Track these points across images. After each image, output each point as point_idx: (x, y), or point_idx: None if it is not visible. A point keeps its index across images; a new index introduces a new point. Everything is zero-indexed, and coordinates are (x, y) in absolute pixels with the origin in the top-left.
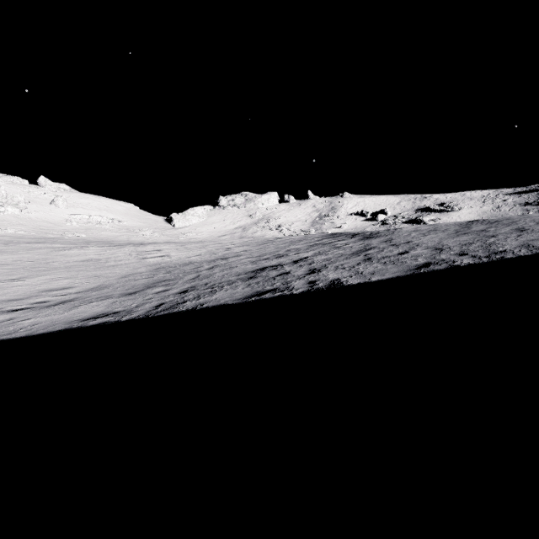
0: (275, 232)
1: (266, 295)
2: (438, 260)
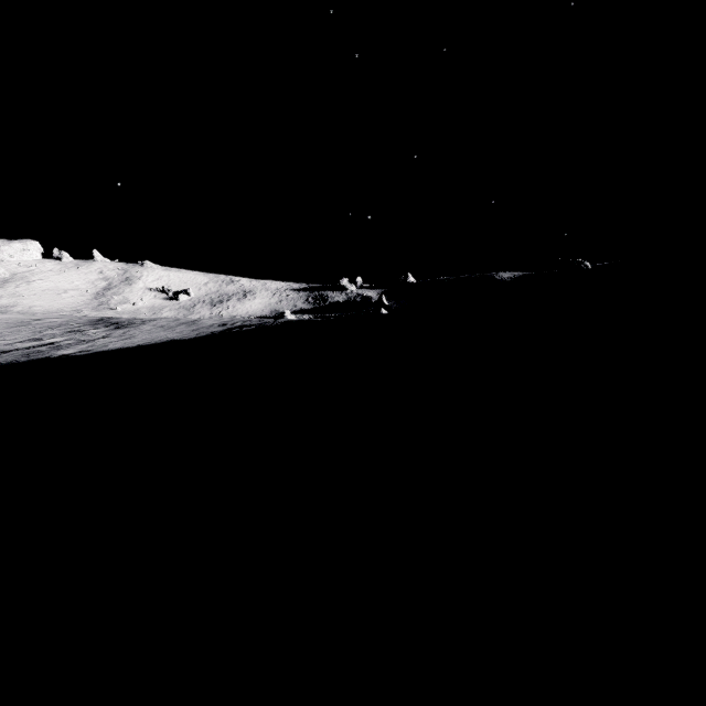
0: (36, 302)
1: (22, 361)
2: (122, 346)
